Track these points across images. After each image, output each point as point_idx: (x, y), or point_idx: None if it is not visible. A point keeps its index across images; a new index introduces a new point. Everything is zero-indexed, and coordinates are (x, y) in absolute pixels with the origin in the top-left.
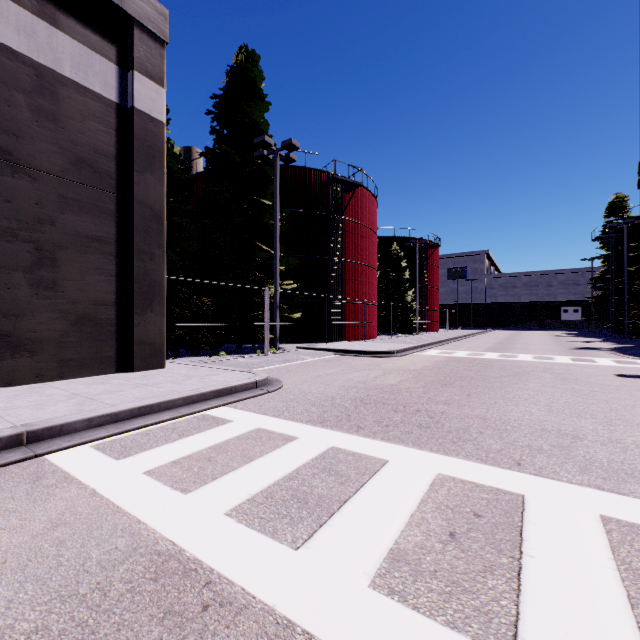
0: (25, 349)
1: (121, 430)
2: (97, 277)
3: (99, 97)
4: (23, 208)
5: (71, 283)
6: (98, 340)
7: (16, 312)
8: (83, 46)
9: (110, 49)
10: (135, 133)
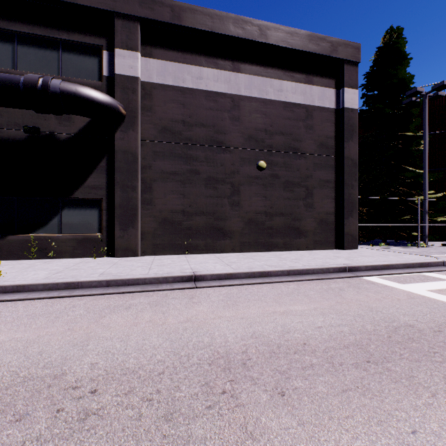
0: (302, 235)
1: (383, 273)
2: (327, 200)
3: (327, 109)
4: (302, 172)
5: (317, 204)
6: (327, 232)
7: (300, 218)
8: (321, 87)
9: (332, 82)
10: (344, 121)
